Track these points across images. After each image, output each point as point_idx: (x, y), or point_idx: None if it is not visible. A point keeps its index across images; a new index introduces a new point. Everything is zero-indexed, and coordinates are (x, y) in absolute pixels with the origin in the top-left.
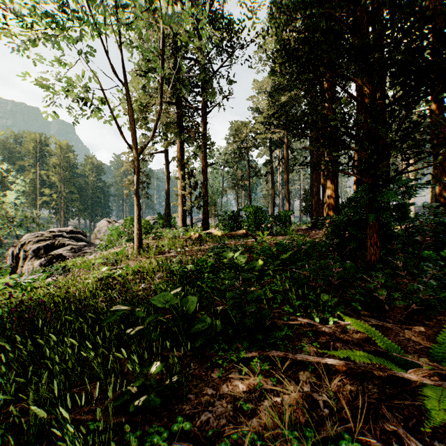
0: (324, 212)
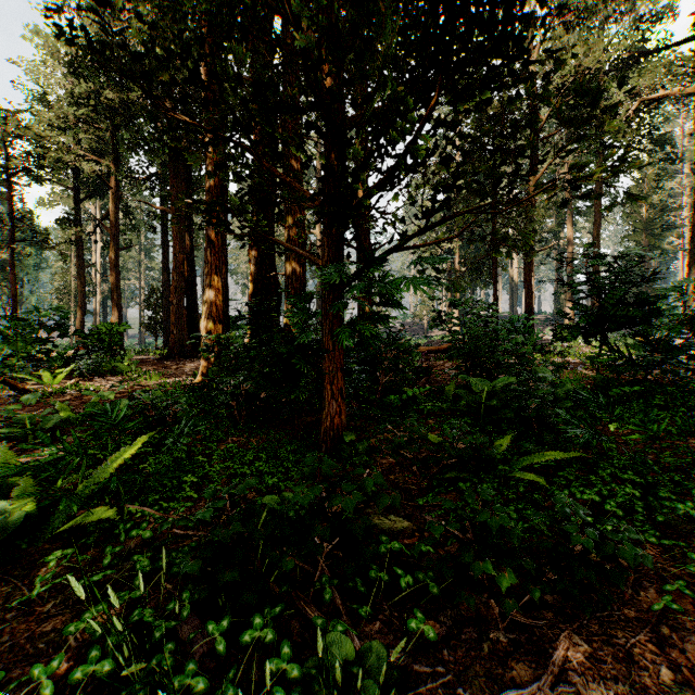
0: (202, 328)
